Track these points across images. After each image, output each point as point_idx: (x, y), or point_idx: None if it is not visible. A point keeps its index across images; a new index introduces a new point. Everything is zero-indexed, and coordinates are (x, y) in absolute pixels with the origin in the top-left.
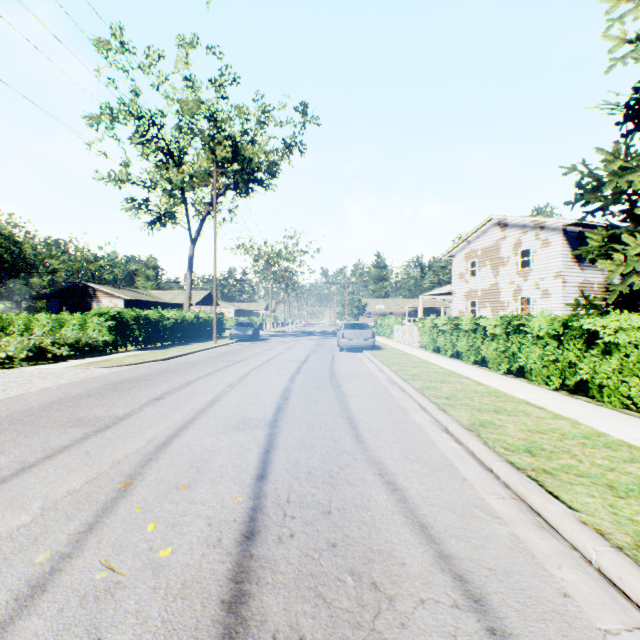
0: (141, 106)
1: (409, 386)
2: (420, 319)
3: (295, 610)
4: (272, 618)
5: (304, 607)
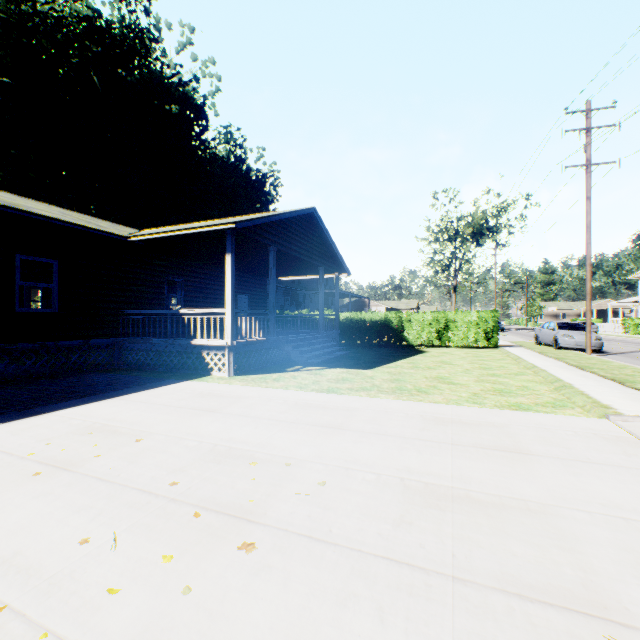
0: (445, 216)
1: (634, 338)
2: (622, 320)
3: (639, 343)
4: (637, 343)
5: (639, 343)
